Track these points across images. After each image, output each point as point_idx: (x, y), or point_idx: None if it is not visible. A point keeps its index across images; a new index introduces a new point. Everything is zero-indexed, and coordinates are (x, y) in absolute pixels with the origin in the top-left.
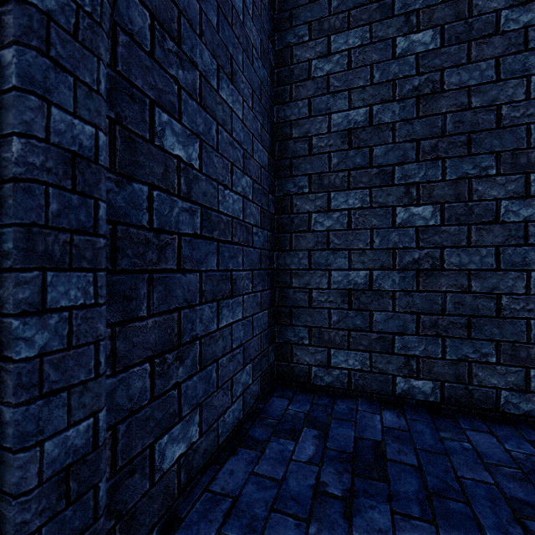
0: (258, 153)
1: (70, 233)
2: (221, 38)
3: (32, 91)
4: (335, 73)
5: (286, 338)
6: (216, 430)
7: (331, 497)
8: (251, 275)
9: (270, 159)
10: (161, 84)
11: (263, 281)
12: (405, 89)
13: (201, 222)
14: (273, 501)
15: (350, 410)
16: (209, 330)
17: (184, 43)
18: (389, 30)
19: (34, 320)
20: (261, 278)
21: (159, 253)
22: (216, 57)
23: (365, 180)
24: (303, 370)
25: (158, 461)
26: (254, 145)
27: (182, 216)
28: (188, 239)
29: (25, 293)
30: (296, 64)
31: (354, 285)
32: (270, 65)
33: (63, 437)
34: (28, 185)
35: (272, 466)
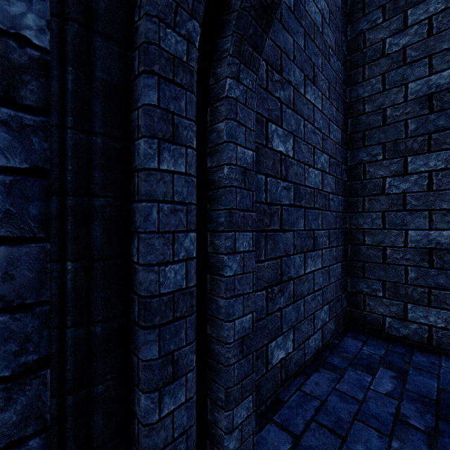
0: (333, 133)
1: (243, 211)
2: (307, 53)
3: (231, 141)
4: (413, 44)
5: (358, 288)
6: (303, 349)
7: (413, 428)
8: (327, 233)
9: (343, 135)
10: (271, 105)
11: (337, 238)
12: None
13: (294, 195)
14: (355, 413)
15: (431, 364)
16: (298, 274)
17: (283, 71)
18: None
19: (232, 257)
20: (335, 236)
21: (270, 219)
22: (303, 70)
23: None
24: (377, 319)
25: (270, 357)
26: (330, 127)
27: (283, 192)
28: (286, 208)
29: (229, 243)
30: (368, 47)
31: (435, 244)
32: (343, 55)
33: (241, 320)
34: (230, 189)
35: (352, 388)
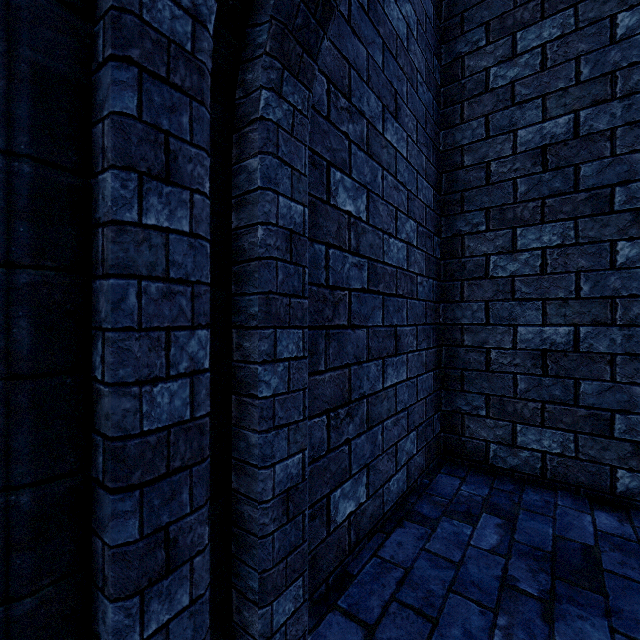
0: (423, 191)
1: (289, 297)
2: (386, 75)
3: (269, 188)
4: (523, 78)
5: (455, 406)
6: (382, 496)
7: (523, 594)
8: (415, 331)
9: (435, 195)
10: (335, 143)
11: (428, 338)
12: (631, 80)
13: (368, 276)
14: (451, 582)
15: (546, 503)
16: (375, 389)
17: (353, 95)
18: (604, 7)
19: (270, 367)
20: (425, 335)
21: (333, 310)
22: (382, 98)
23: (568, 209)
24: (478, 447)
25: (333, 513)
26: (418, 183)
27: (352, 272)
28: (357, 294)
29: (265, 346)
30: (468, 77)
31: (550, 345)
32: (435, 85)
33: (285, 464)
34: (266, 262)
35: (446, 546)
